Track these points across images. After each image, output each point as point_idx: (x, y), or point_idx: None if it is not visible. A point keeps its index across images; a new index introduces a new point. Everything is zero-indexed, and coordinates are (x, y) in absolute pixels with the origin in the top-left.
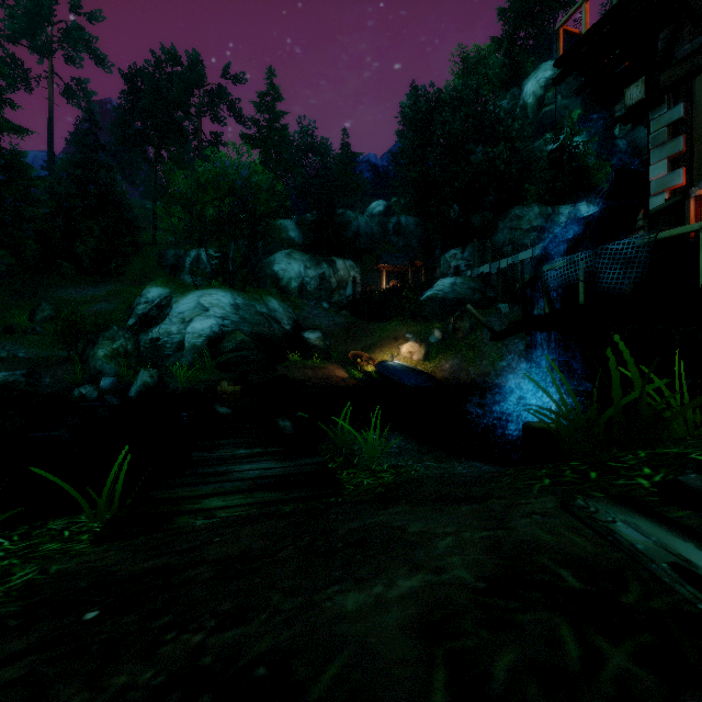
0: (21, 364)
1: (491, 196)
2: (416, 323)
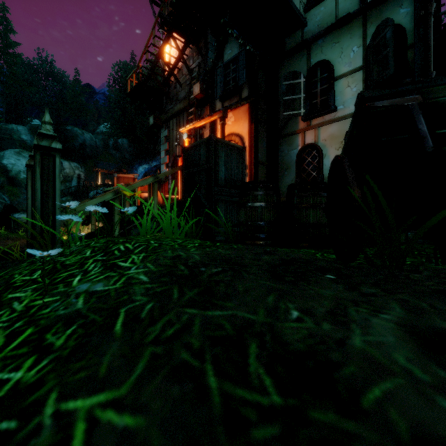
0: None
1: None
2: None
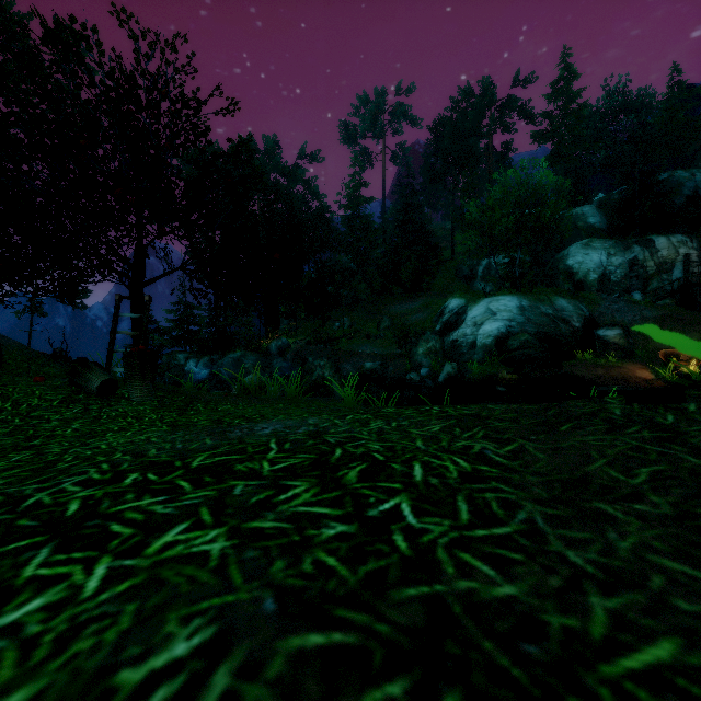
0: (377, 358)
1: None
2: None
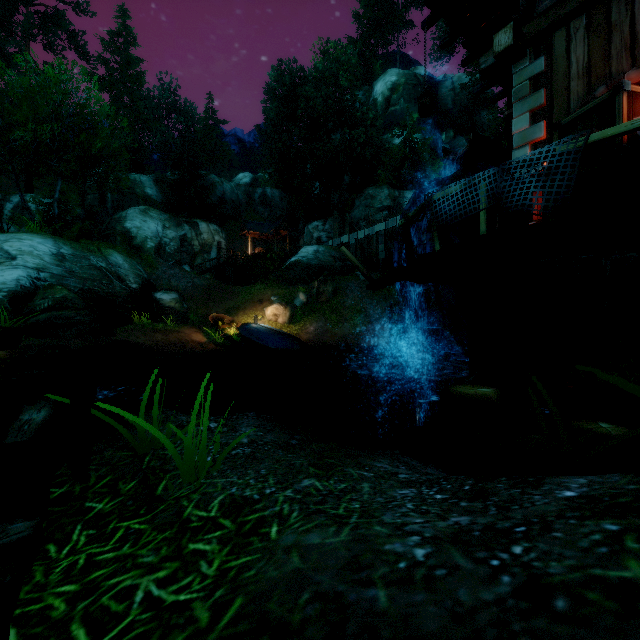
0: None
1: (348, 179)
2: (281, 286)
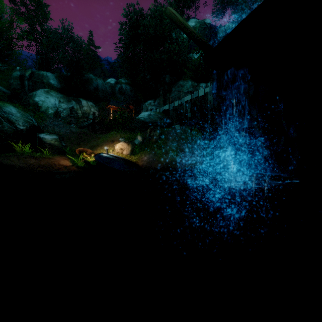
0: None
1: (168, 80)
2: (126, 132)
